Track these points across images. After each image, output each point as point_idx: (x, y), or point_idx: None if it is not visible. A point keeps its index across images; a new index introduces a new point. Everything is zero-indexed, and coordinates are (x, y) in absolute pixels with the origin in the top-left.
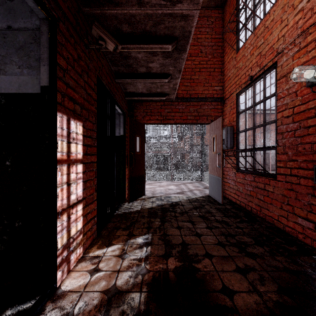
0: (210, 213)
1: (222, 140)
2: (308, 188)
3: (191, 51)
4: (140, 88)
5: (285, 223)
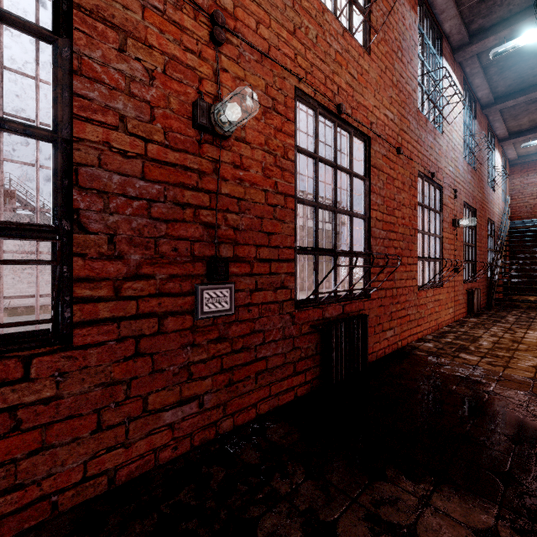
0: None
1: None
2: (183, 335)
3: None
4: None
5: (116, 463)
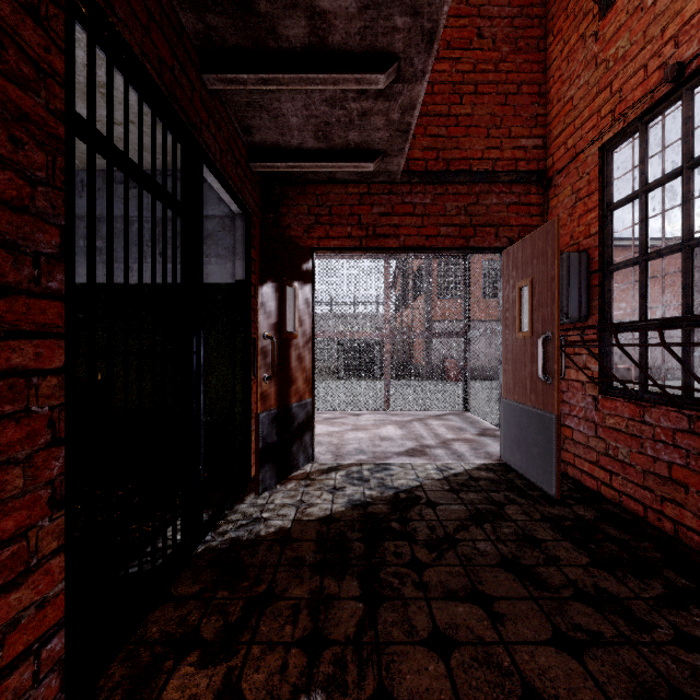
0: (534, 543)
1: (558, 293)
2: None
3: (451, 33)
4: (296, 125)
5: None
